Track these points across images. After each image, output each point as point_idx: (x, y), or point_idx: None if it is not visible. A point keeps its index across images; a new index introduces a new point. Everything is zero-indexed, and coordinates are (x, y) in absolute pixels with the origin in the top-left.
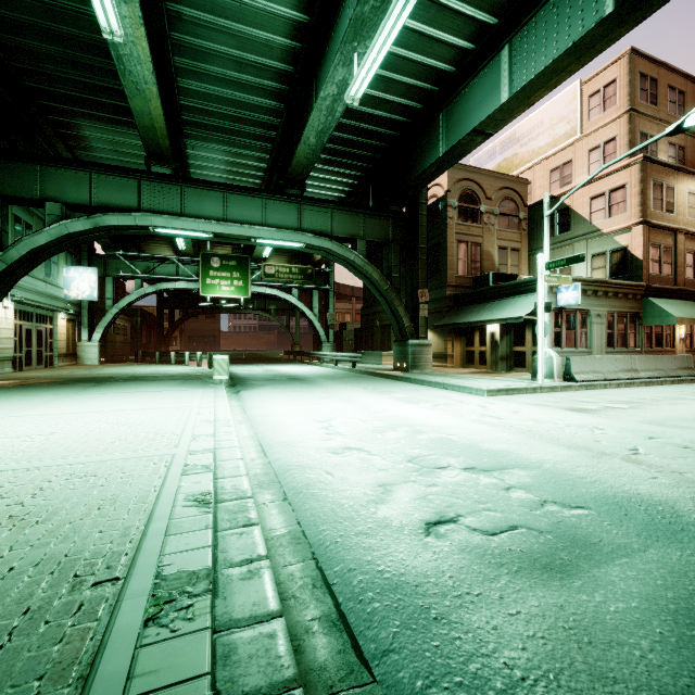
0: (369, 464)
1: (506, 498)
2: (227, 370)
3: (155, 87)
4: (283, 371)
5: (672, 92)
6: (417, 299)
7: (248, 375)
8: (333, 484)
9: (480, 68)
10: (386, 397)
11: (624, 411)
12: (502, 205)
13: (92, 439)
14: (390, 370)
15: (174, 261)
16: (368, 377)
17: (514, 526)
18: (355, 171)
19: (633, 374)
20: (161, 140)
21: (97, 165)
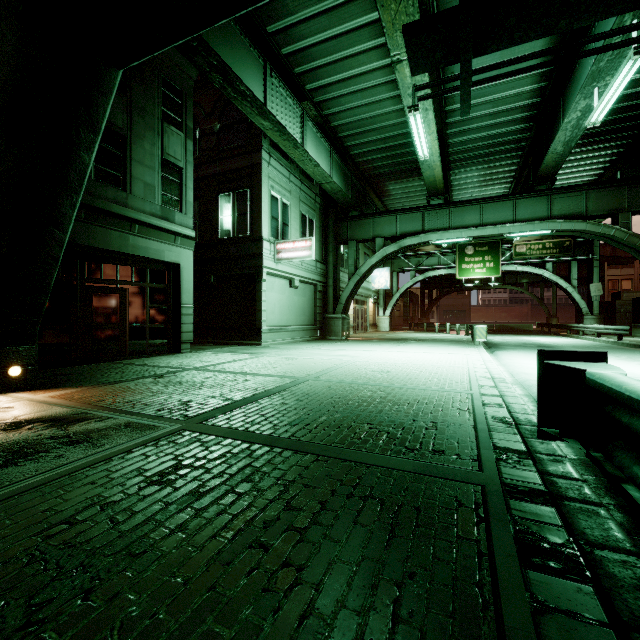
0: None
1: None
2: (485, 336)
3: (439, 162)
4: (534, 341)
5: None
6: None
7: (499, 342)
8: None
9: None
10: (633, 363)
11: None
12: None
13: (428, 360)
14: None
15: (436, 254)
16: (632, 349)
17: None
18: (619, 141)
19: None
20: (438, 186)
21: (399, 210)
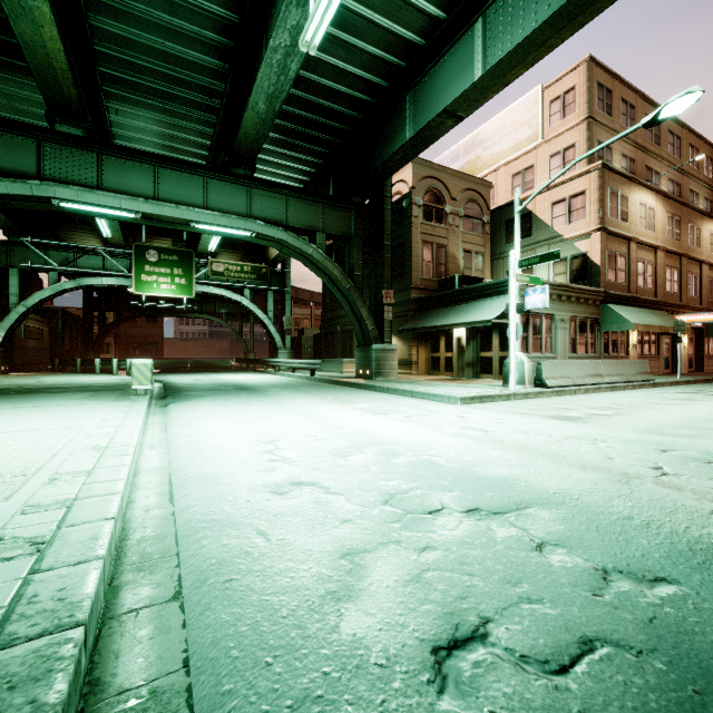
0: (327, 510)
1: (546, 569)
2: (150, 378)
3: (47, 6)
4: (231, 380)
5: (625, 105)
6: (381, 300)
7: (187, 384)
8: (266, 559)
9: (451, 44)
10: (348, 408)
11: (612, 418)
12: (466, 207)
13: None
14: (352, 378)
15: (100, 252)
16: (328, 385)
17: (586, 639)
18: (314, 157)
19: (599, 379)
20: (65, 88)
21: None
